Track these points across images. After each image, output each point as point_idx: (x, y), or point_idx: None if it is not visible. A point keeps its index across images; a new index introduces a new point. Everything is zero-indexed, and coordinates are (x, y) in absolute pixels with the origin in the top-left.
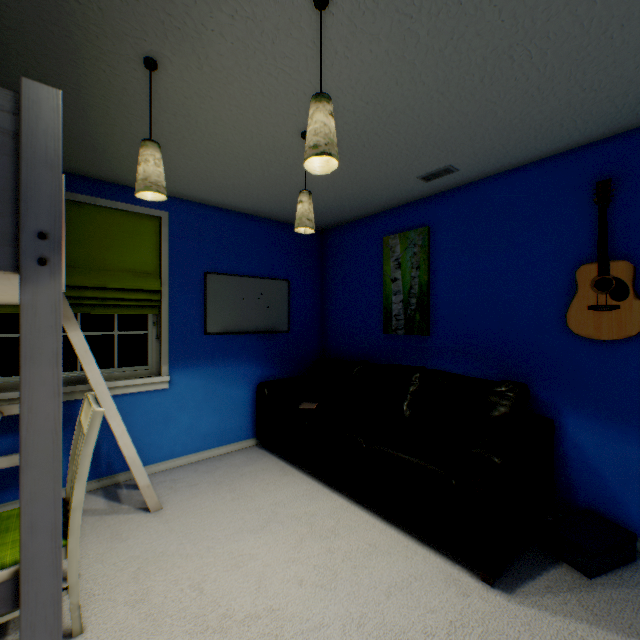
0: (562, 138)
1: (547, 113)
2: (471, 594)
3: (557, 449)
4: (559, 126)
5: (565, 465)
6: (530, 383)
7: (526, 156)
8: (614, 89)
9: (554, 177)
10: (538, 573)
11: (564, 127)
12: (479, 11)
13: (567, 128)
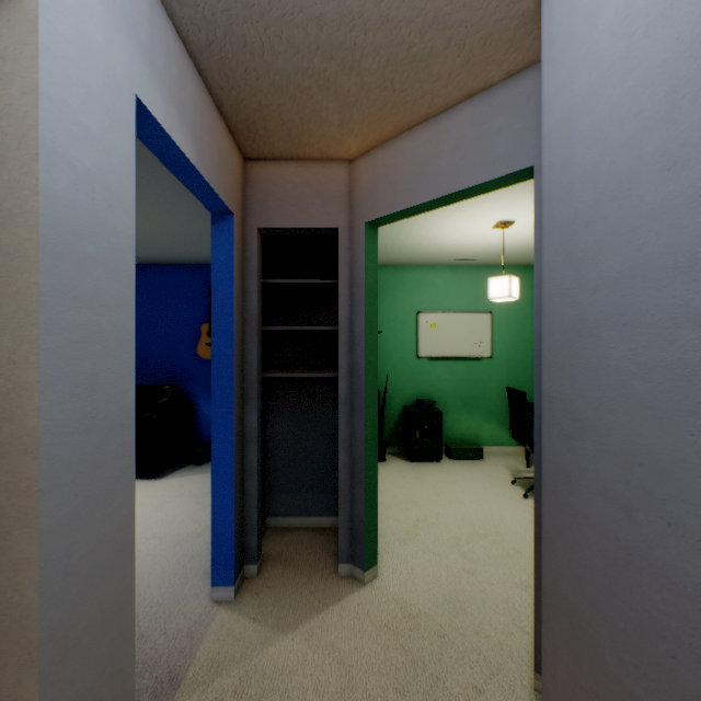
0: (195, 260)
1: (183, 252)
2: (142, 484)
3: (196, 417)
4: (191, 256)
5: (199, 424)
6: (183, 385)
7: (180, 261)
8: (207, 253)
9: (194, 276)
10: (178, 470)
11: (193, 257)
12: (141, 225)
13: (195, 258)
